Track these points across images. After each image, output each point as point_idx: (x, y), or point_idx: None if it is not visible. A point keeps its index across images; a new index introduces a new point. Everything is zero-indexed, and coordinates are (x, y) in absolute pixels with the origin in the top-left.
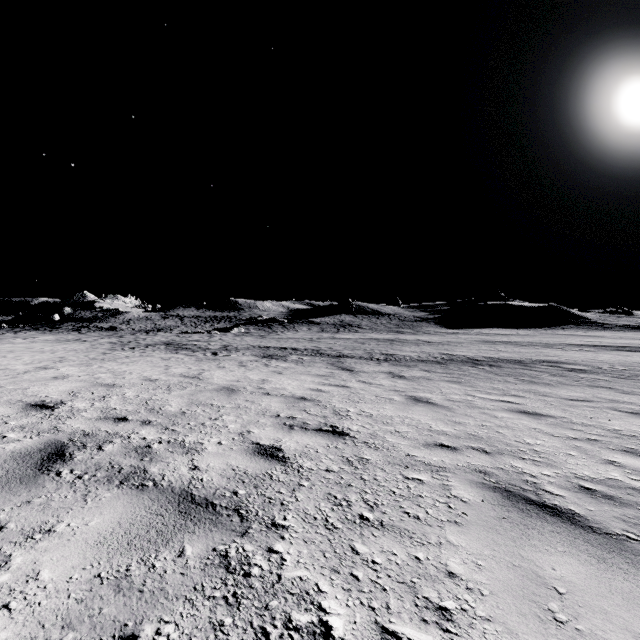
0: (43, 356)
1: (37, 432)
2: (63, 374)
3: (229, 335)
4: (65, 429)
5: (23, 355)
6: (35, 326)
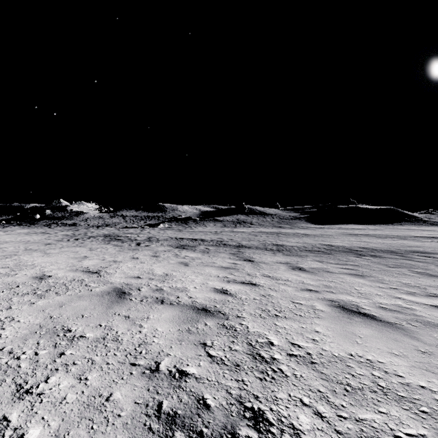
0: None
1: None
2: None
3: (156, 229)
4: None
5: None
6: (20, 223)
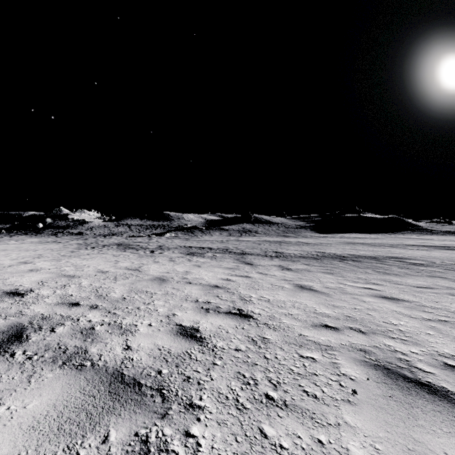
0: (26, 253)
1: (5, 316)
2: (37, 267)
3: (163, 238)
4: (28, 313)
5: (12, 253)
6: (25, 232)
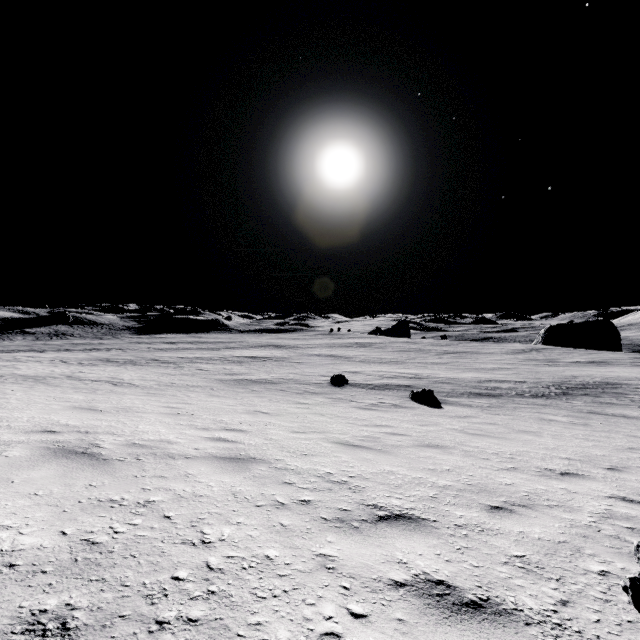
0: None
1: None
2: None
3: None
4: None
5: None
6: None
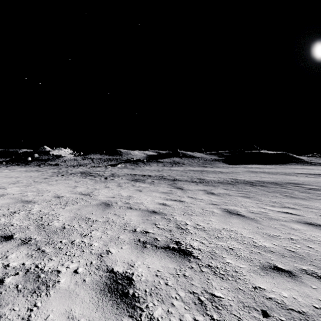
0: (8, 180)
1: None
2: (5, 193)
3: (116, 168)
4: None
5: None
6: (18, 163)
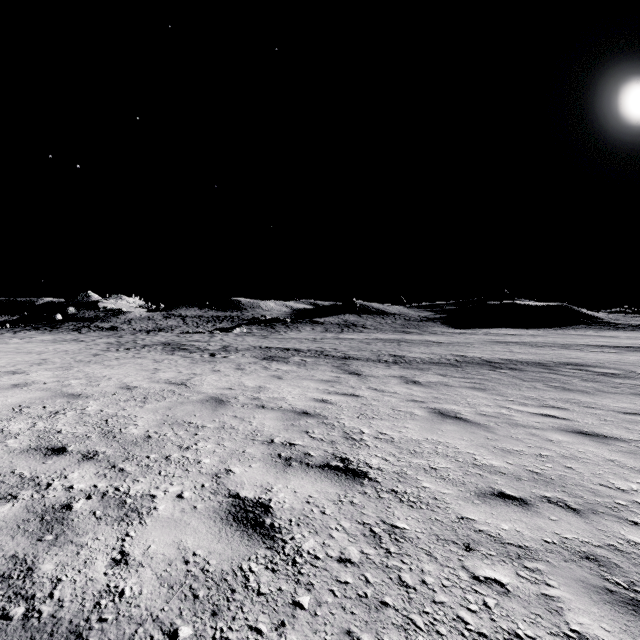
0: (25, 358)
1: None
2: (28, 380)
3: (231, 335)
4: None
5: (3, 357)
6: (36, 326)
